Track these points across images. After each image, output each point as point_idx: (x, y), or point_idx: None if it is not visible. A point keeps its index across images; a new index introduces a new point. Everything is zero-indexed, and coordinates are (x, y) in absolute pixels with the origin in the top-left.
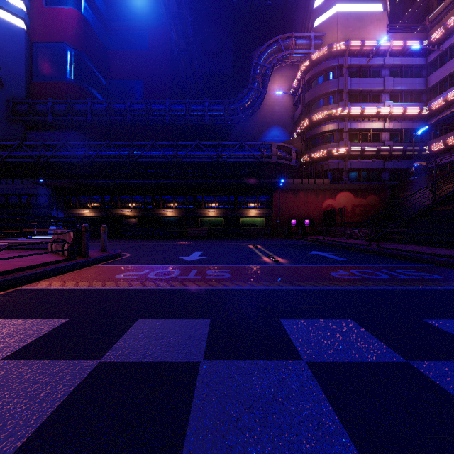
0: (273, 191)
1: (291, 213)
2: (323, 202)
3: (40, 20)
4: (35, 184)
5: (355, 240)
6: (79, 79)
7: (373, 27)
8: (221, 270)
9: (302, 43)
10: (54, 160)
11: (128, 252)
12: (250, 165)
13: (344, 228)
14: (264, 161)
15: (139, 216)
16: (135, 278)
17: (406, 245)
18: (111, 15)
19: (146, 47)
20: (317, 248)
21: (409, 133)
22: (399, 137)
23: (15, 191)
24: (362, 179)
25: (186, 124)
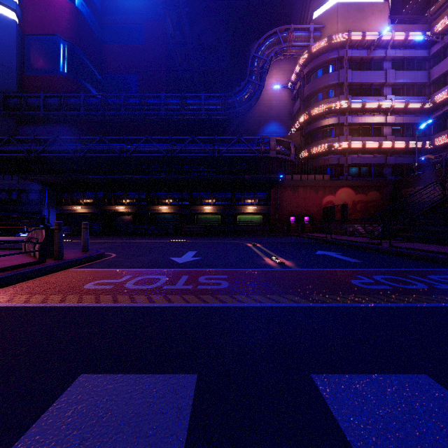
0: (271, 187)
1: (290, 209)
2: (323, 198)
3: (32, 11)
4: (25, 179)
5: (359, 238)
6: (73, 72)
7: (374, 18)
8: (217, 276)
9: (301, 35)
10: (45, 155)
11: (114, 251)
12: (248, 160)
13: (346, 225)
14: (263, 156)
15: (133, 213)
16: (108, 289)
17: (419, 243)
18: (105, 8)
19: (141, 41)
20: (322, 247)
21: (411, 128)
22: (400, 132)
23: (6, 187)
24: (363, 174)
25: (182, 118)
